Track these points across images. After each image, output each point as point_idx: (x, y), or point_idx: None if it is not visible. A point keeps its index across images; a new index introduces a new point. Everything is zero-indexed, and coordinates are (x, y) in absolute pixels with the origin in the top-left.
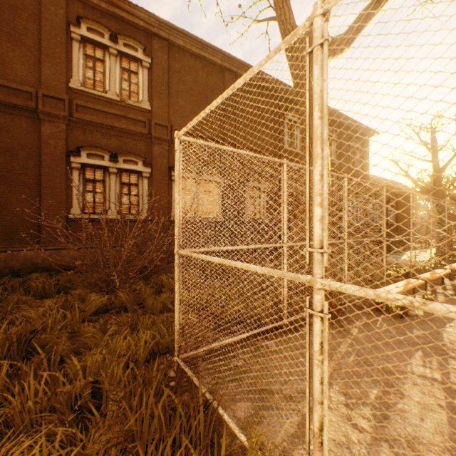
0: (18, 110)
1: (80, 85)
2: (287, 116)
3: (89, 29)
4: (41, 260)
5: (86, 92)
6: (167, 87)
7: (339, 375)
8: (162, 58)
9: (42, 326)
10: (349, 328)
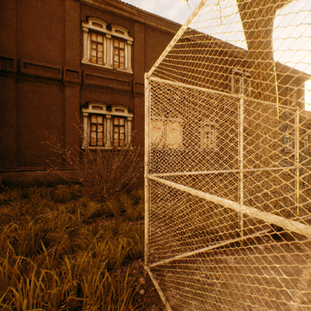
0: (52, 81)
1: (88, 61)
2: (233, 69)
3: (93, 23)
4: (65, 176)
5: (92, 66)
6: (143, 56)
7: (310, 309)
8: (140, 36)
9: (55, 225)
10: (307, 251)
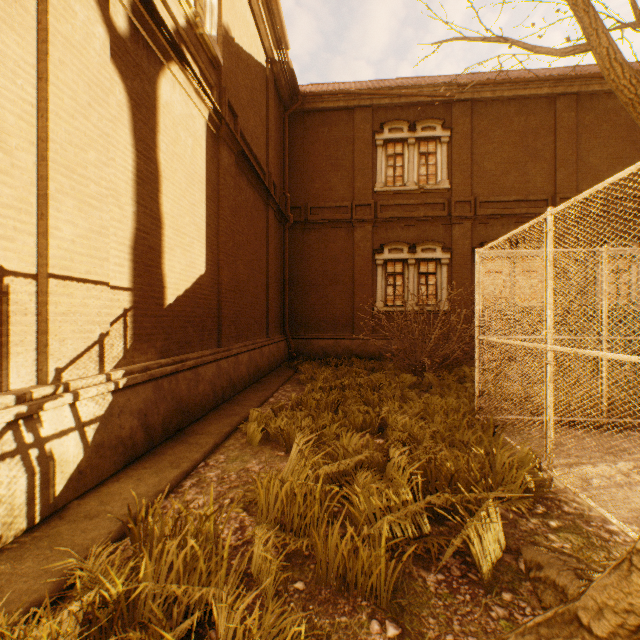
0: (339, 224)
1: (383, 187)
2: None
3: (390, 130)
4: (355, 347)
5: (387, 191)
6: (469, 155)
7: None
8: (463, 123)
9: None
10: None
